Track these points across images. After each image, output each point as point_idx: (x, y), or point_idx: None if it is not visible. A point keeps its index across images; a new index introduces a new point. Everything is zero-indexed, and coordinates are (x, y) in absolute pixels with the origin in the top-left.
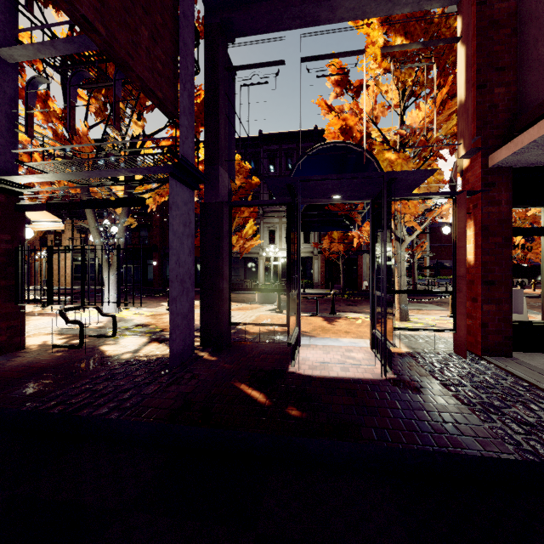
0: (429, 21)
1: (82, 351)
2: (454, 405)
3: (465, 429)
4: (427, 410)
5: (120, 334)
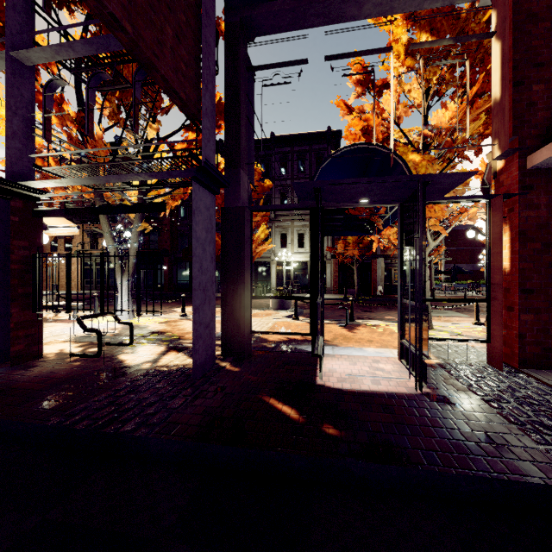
0: (456, 17)
1: (101, 360)
2: (501, 424)
3: (519, 452)
4: (474, 430)
5: (136, 342)
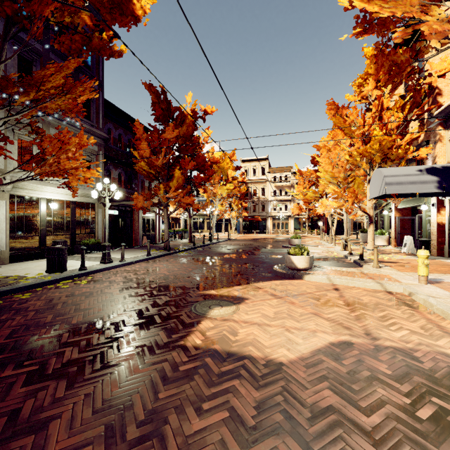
0: None
1: None
2: None
3: None
4: None
5: None
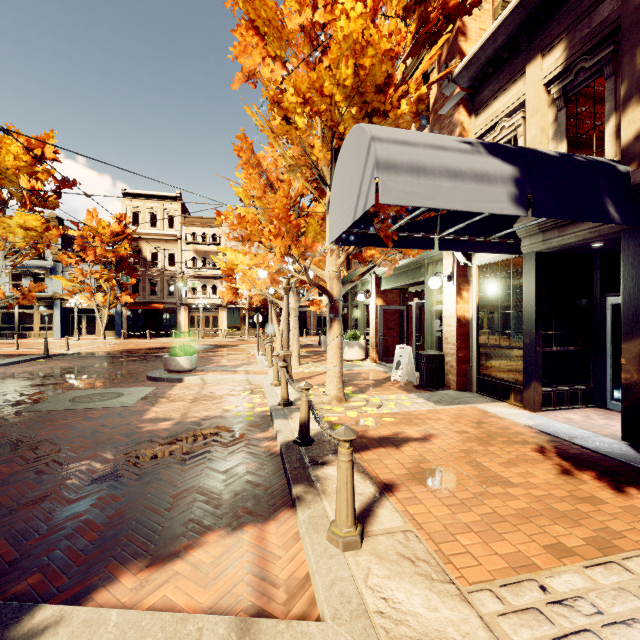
0: None
1: None
2: None
3: None
4: None
5: None
